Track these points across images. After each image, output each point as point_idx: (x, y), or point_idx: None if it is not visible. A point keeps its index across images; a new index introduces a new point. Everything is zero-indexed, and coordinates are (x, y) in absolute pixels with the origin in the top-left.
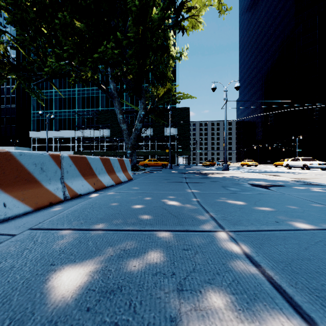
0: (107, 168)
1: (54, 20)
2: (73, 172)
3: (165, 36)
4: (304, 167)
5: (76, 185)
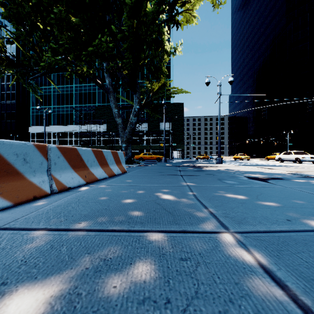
0: (100, 161)
1: (50, 14)
2: (61, 164)
3: (159, 31)
4: (296, 160)
5: (65, 177)
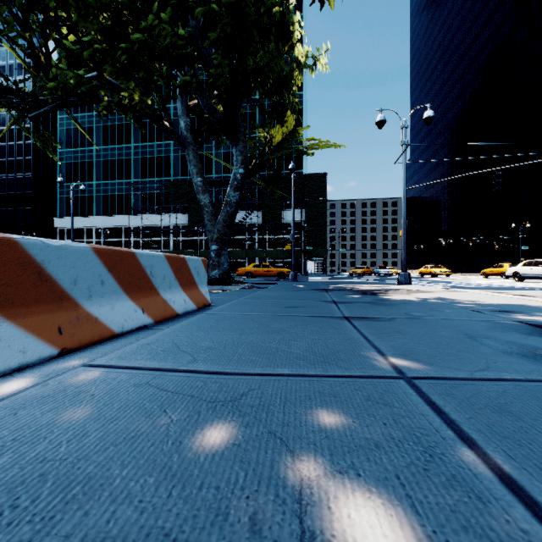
0: (127, 280)
1: None
2: None
3: (284, 20)
4: None
5: None
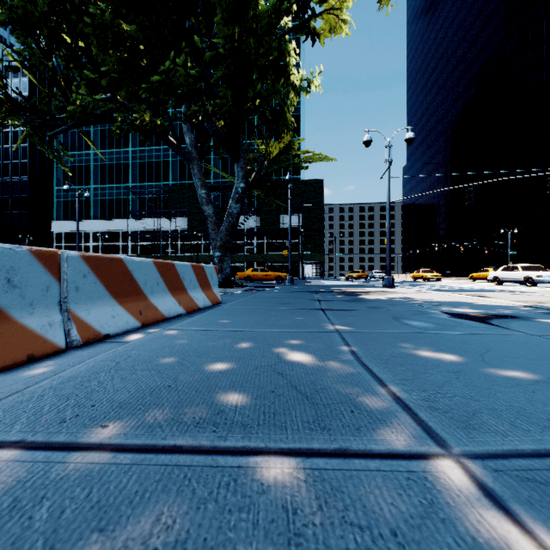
0: (170, 283)
1: (83, 17)
2: (90, 290)
3: (281, 49)
4: (526, 281)
5: (97, 315)
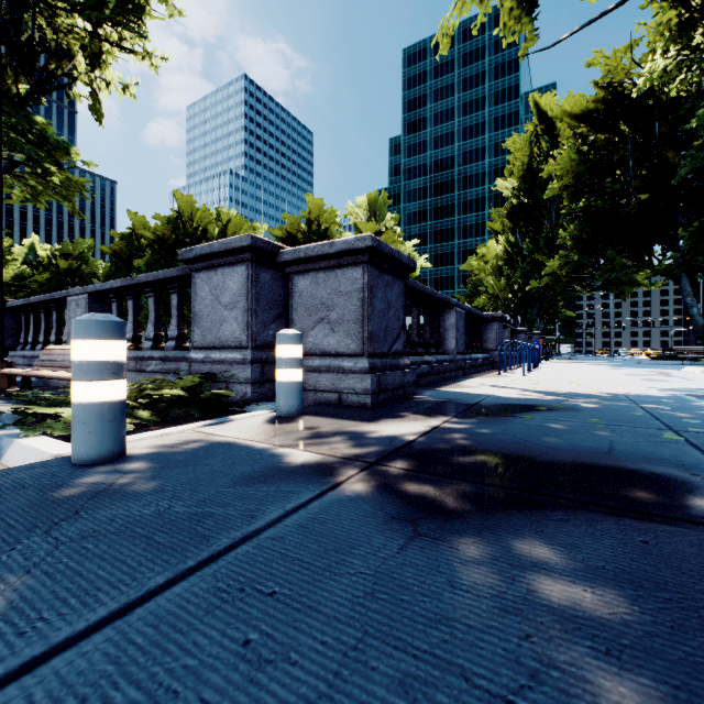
0: None
1: None
2: None
3: None
4: None
5: None
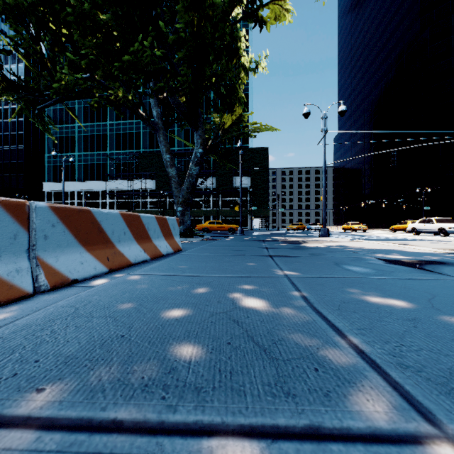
0: (136, 232)
1: (65, 7)
2: (59, 238)
3: (233, 36)
4: (440, 232)
5: (66, 262)
